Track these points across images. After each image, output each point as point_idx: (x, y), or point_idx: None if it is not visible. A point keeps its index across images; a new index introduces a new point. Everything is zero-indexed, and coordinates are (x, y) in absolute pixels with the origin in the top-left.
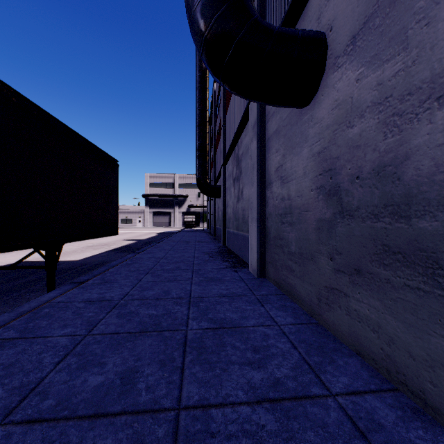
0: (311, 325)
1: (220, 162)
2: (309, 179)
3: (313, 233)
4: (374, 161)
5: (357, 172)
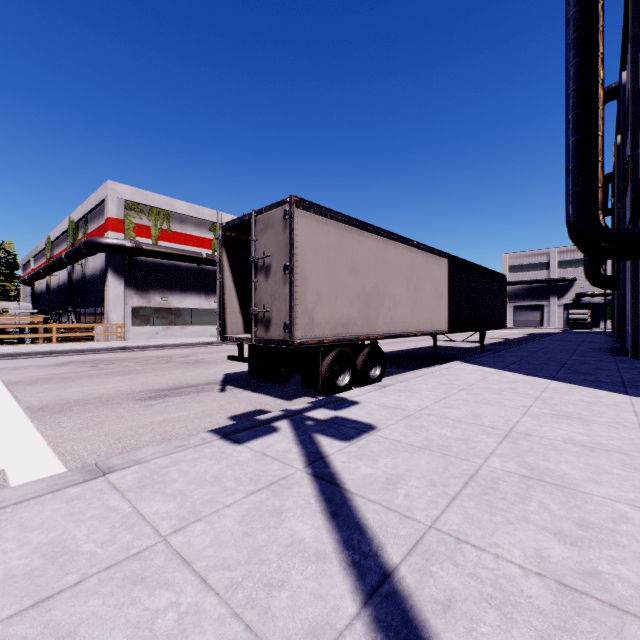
0: (638, 367)
1: None
2: None
3: None
4: None
5: None
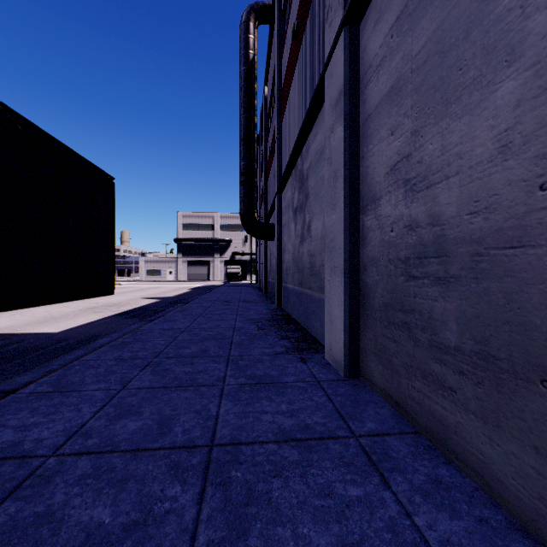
0: None
1: (274, 191)
2: (530, 157)
3: None
4: None
5: None
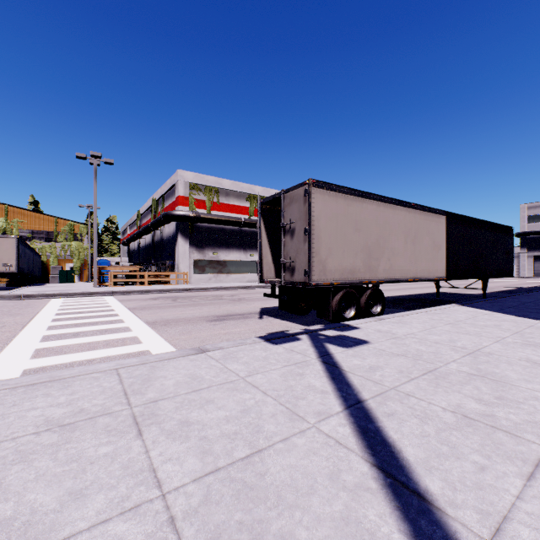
0: None
1: None
2: None
3: None
4: None
5: None
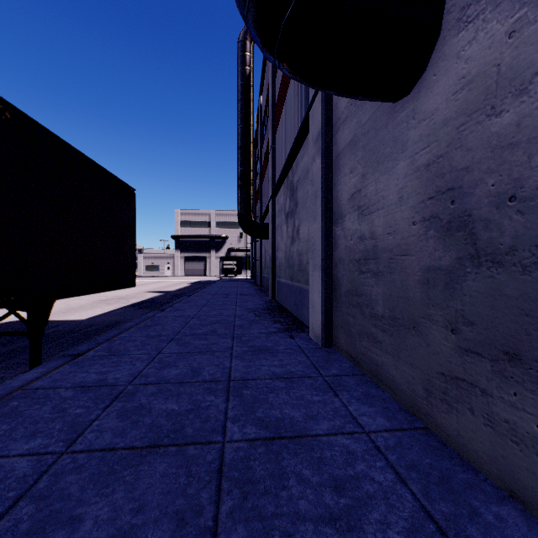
0: (416, 431)
1: (268, 194)
2: (409, 206)
3: (417, 288)
4: None
5: (511, 188)
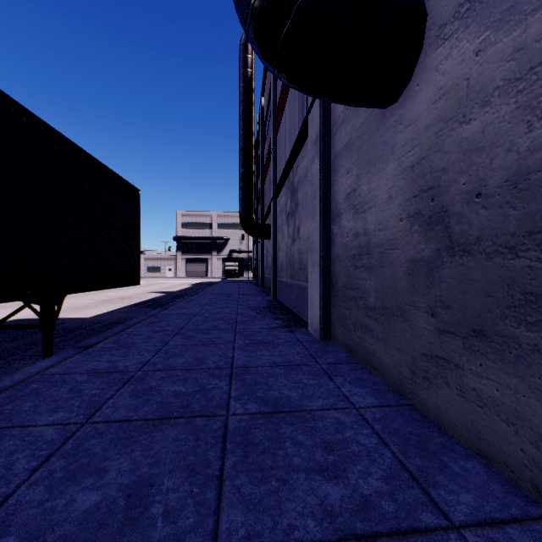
0: (401, 407)
1: (270, 195)
2: (397, 204)
3: (404, 279)
4: (509, 168)
5: (478, 187)
